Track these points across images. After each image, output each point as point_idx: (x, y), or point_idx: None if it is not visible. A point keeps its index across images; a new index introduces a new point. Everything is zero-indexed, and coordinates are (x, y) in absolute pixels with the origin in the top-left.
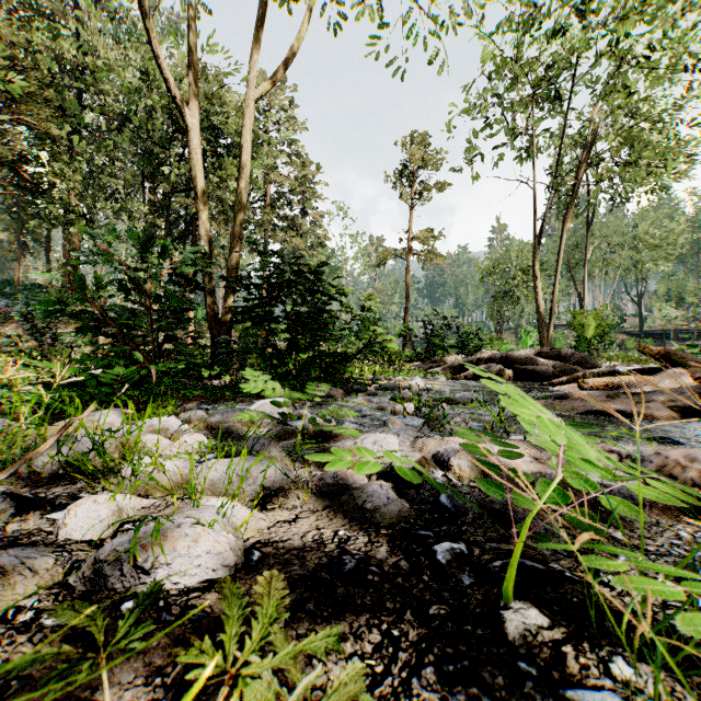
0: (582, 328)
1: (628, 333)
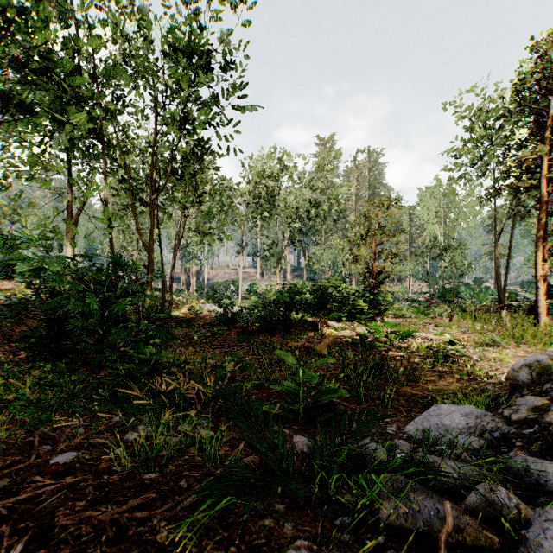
0: None
1: None
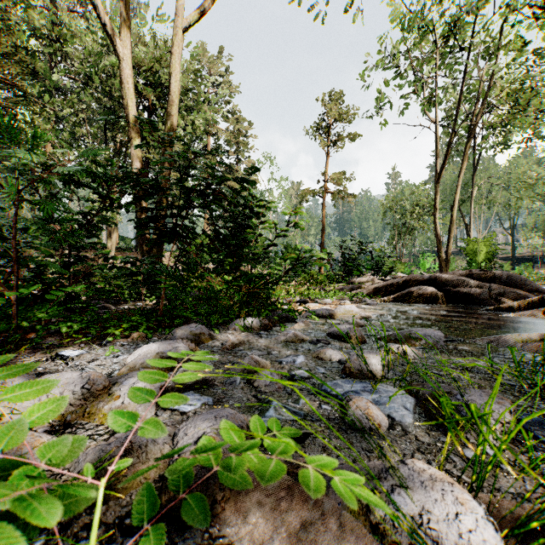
0: (473, 253)
1: (501, 258)
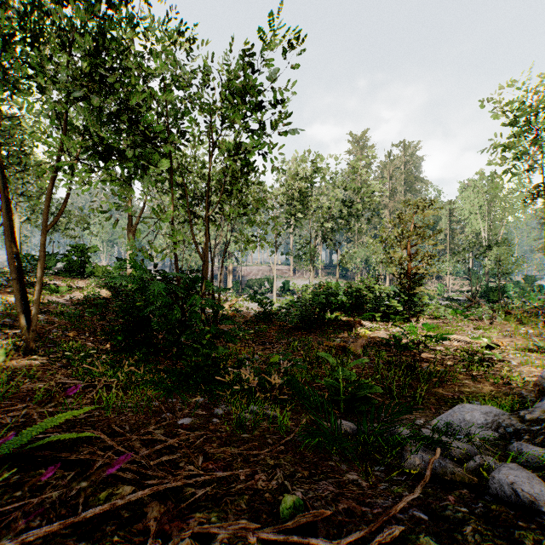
0: None
1: None
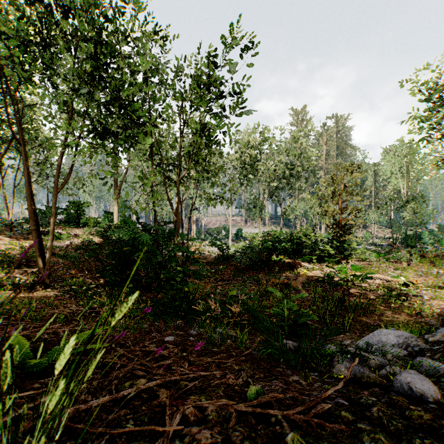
0: None
1: None
